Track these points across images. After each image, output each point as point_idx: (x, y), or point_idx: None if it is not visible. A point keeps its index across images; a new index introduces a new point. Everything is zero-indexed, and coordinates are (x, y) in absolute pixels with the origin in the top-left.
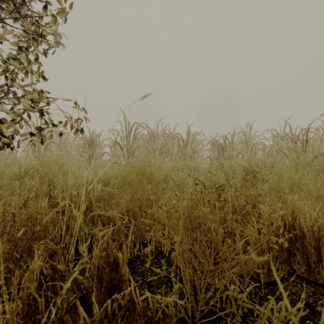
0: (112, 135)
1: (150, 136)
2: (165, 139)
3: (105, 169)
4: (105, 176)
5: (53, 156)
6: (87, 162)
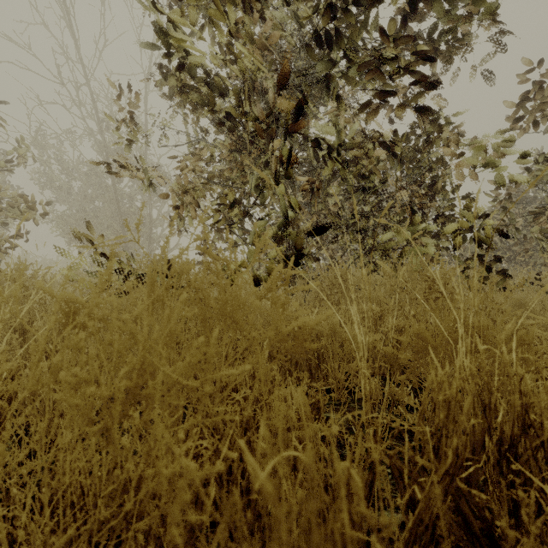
0: None
1: None
2: None
3: None
4: None
5: None
6: None
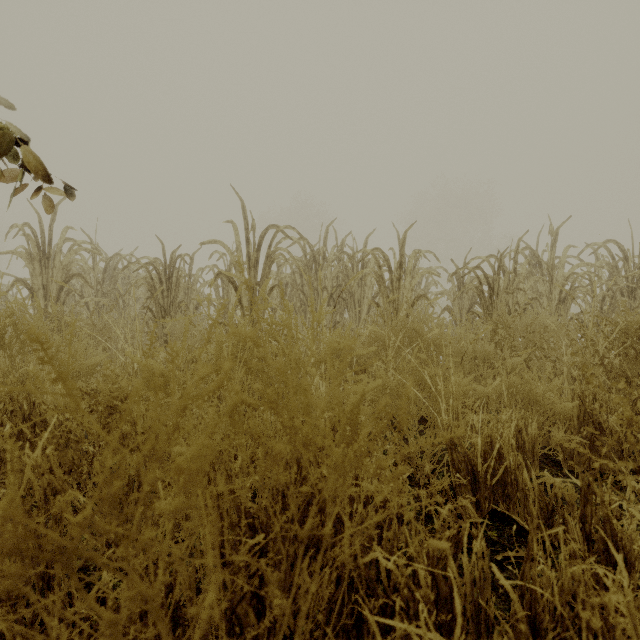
0: (219, 258)
1: (307, 260)
2: (344, 267)
3: (190, 342)
4: (111, 389)
5: (87, 309)
6: (158, 322)
